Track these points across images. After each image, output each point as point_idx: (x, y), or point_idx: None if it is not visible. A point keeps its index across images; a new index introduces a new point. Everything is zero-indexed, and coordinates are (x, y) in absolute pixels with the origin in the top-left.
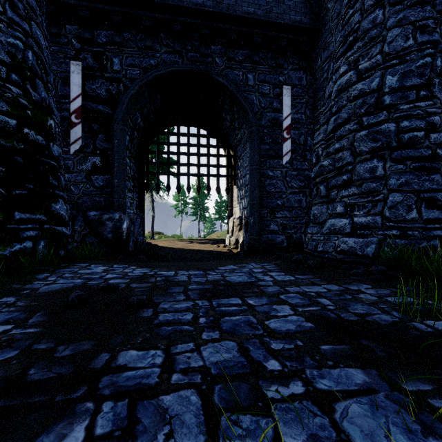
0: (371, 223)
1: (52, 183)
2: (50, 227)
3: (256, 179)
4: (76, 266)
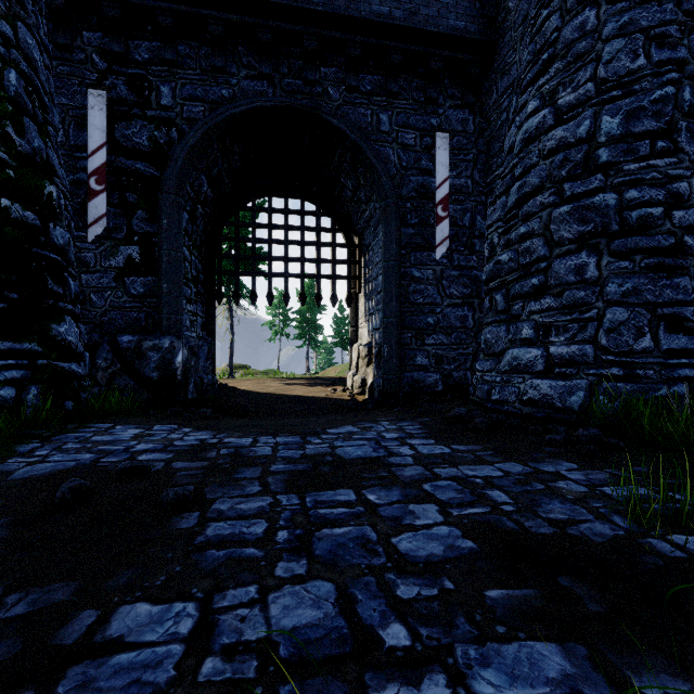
0: (578, 356)
1: (52, 290)
2: (47, 363)
3: (393, 284)
4: (90, 428)
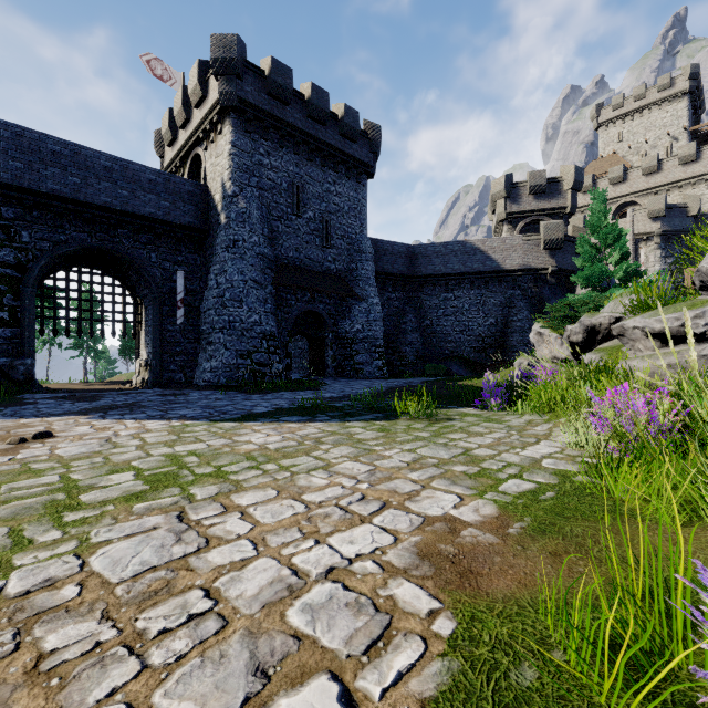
0: (218, 365)
1: None
2: None
3: (158, 333)
4: (26, 394)
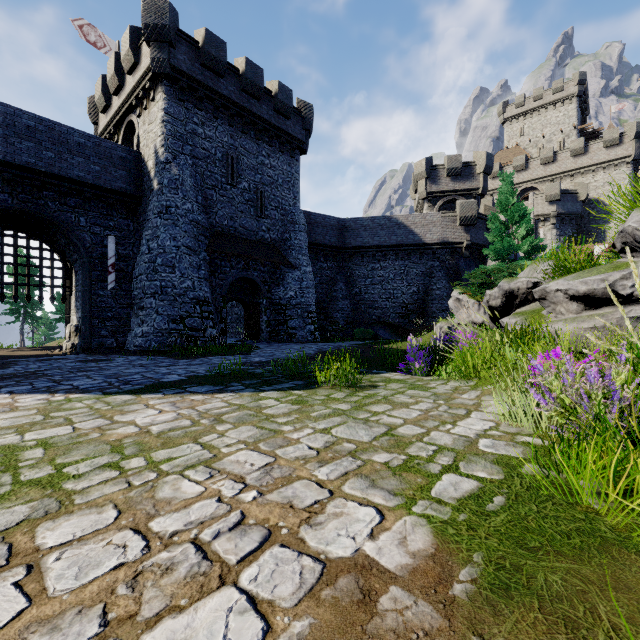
0: (149, 330)
1: None
2: None
3: (88, 298)
4: None
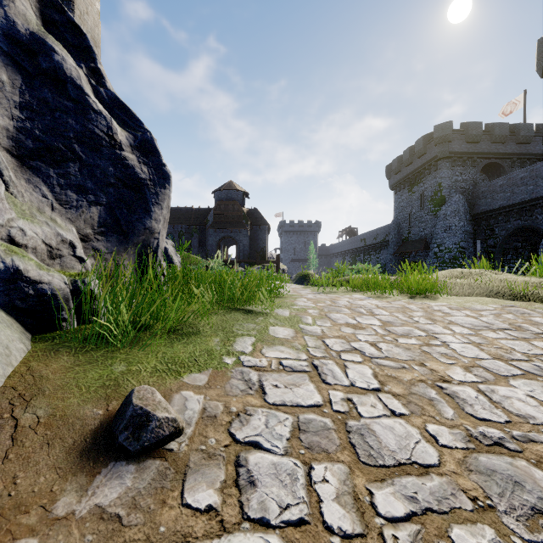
0: None
1: None
2: None
3: None
4: None
